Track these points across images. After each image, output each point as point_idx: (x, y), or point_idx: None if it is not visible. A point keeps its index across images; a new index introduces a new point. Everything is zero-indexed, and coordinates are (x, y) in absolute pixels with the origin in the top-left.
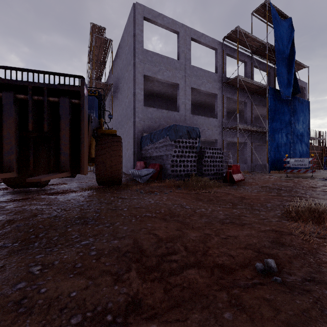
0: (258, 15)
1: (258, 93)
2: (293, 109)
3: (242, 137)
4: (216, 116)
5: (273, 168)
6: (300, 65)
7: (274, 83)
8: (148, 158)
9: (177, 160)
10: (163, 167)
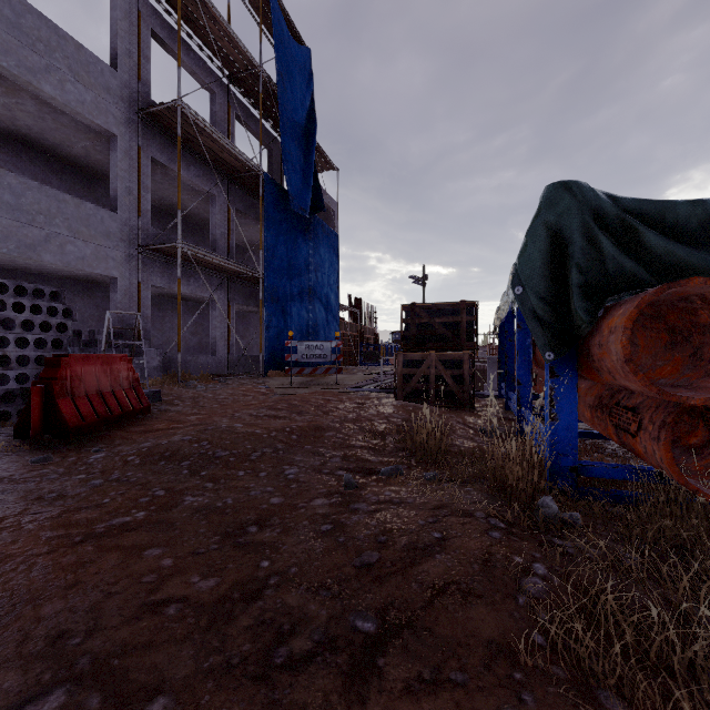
0: None
1: (244, 185)
2: (314, 241)
3: (205, 285)
4: (114, 205)
5: (275, 366)
6: (326, 160)
7: (280, 178)
8: None
9: None
10: None
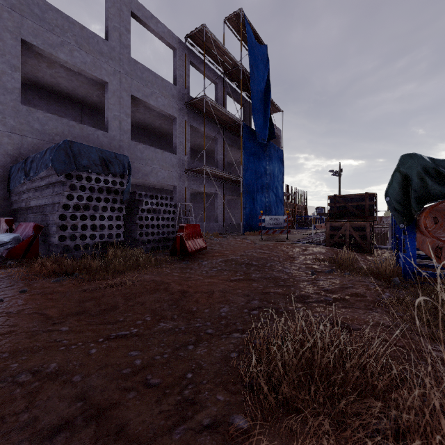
0: (232, 27)
1: (231, 130)
2: (269, 156)
3: (213, 186)
4: (175, 151)
5: (248, 229)
6: (275, 107)
7: (249, 122)
8: (24, 211)
9: (76, 216)
10: (44, 231)
